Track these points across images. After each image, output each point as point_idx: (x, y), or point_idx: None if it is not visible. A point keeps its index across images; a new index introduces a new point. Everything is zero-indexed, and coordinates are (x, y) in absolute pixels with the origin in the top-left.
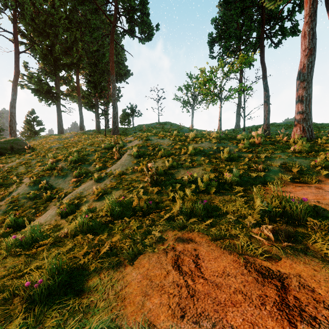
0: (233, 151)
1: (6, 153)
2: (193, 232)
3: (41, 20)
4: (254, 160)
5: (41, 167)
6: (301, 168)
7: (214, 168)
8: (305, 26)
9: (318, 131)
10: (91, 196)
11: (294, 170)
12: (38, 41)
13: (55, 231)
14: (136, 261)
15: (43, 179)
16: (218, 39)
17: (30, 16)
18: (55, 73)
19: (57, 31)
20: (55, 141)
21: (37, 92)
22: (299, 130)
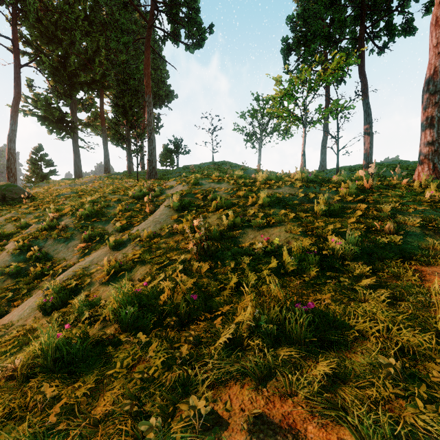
0: (331, 200)
1: None
2: (294, 397)
3: (51, 21)
4: (372, 214)
5: (37, 225)
6: None
7: (306, 229)
8: (437, 8)
9: None
10: (100, 274)
11: None
12: (48, 51)
13: (22, 345)
14: None
15: (36, 243)
16: (295, 46)
17: (35, 15)
18: (71, 95)
19: (73, 36)
20: (67, 188)
21: (45, 120)
22: (428, 168)
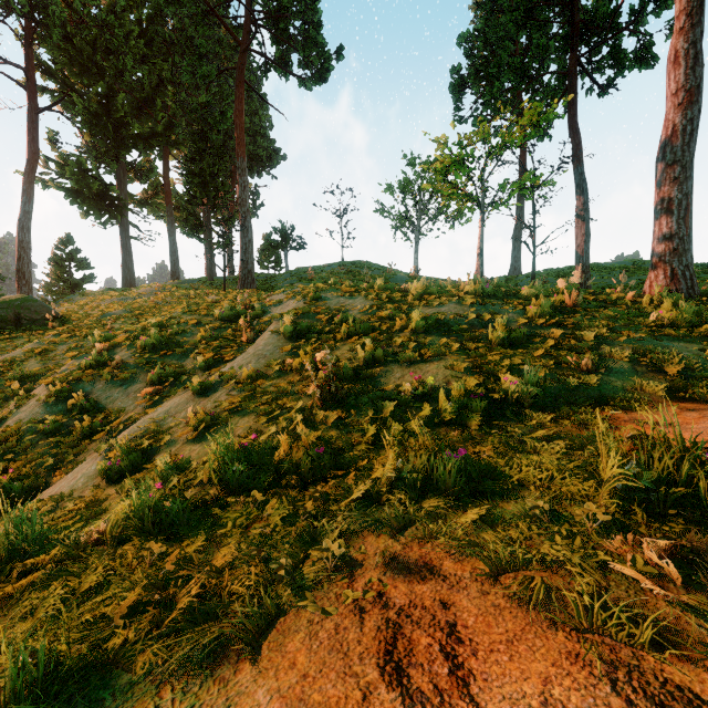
0: (515, 324)
1: (5, 330)
2: (434, 542)
3: (87, 39)
4: (568, 344)
5: (77, 360)
6: (686, 364)
7: (473, 365)
8: (676, 38)
9: (700, 281)
10: (183, 429)
11: (670, 369)
12: (81, 87)
13: (87, 519)
14: (274, 643)
15: (79, 387)
16: (472, 79)
17: (62, 31)
18: (118, 156)
19: (122, 63)
20: (114, 303)
21: (78, 196)
22: (664, 276)
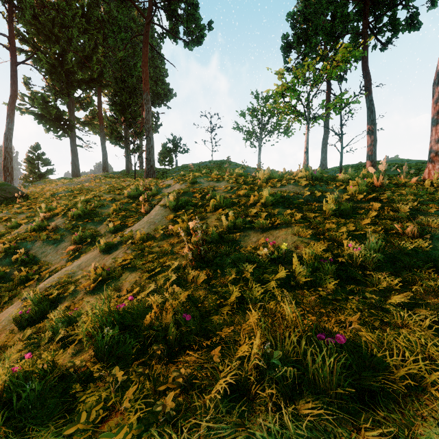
0: (340, 199)
1: None
2: None
3: (48, 18)
4: (388, 215)
5: (27, 225)
6: None
7: (316, 232)
8: None
9: None
10: (86, 281)
11: None
12: (45, 49)
13: None
14: None
15: (23, 245)
16: (296, 43)
17: (31, 12)
18: (68, 93)
19: (71, 33)
20: (63, 187)
21: (42, 118)
22: None
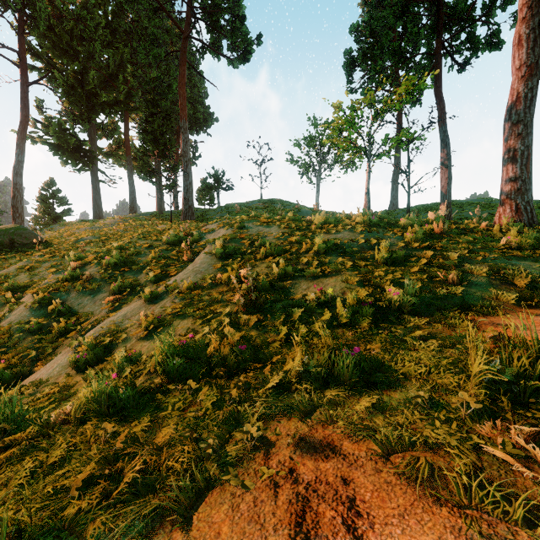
0: (396, 247)
1: (2, 252)
2: (335, 425)
3: (66, 29)
4: (438, 262)
5: (56, 275)
6: (531, 278)
7: (363, 279)
8: (520, 25)
9: (536, 214)
10: (136, 329)
11: (518, 282)
12: (61, 66)
13: (59, 401)
14: (202, 514)
15: (57, 296)
16: (361, 59)
17: (46, 22)
18: (89, 118)
19: (92, 47)
20: (86, 231)
21: (59, 149)
22: (510, 210)
